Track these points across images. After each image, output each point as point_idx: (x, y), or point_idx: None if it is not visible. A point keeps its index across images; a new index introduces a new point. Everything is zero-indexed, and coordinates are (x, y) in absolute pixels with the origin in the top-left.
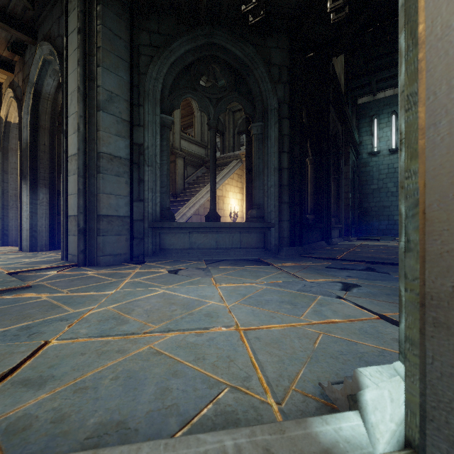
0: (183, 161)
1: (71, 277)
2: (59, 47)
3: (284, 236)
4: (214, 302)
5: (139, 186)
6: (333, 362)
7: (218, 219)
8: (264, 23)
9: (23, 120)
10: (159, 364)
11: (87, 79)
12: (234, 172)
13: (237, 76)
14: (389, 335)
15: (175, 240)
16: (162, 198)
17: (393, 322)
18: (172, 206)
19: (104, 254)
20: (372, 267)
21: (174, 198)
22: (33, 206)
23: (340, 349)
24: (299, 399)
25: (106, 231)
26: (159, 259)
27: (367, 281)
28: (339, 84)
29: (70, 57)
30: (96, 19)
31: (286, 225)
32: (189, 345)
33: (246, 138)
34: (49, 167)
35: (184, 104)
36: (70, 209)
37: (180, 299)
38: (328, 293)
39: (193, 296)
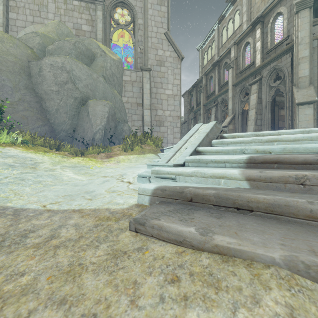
0: None
1: None
2: None
3: None
4: None
5: None
6: None
7: None
8: None
9: None
10: None
11: None
12: None
13: None
14: None
15: None
16: None
17: None
18: None
19: None
20: None
21: None
22: None
23: None
24: None
25: None
26: None
27: None
28: None
29: None
30: None
31: None
32: None
33: None
34: None
35: None
36: None
37: None
38: None
39: None
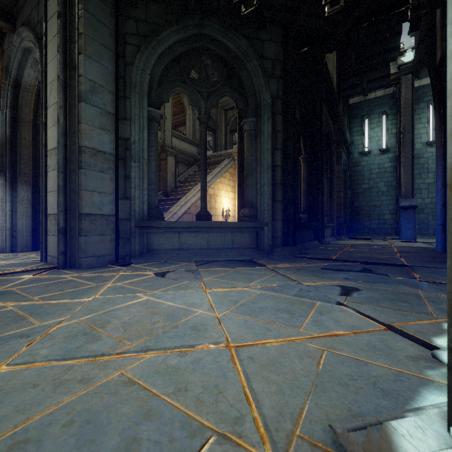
0: (174, 159)
1: (47, 282)
2: (39, 34)
3: (277, 236)
4: (202, 311)
5: (125, 183)
6: (343, 392)
7: (209, 218)
8: (257, 14)
9: (1, 112)
10: (129, 400)
11: (68, 67)
12: (226, 170)
13: (229, 70)
14: (401, 352)
15: (164, 240)
16: (150, 196)
17: (403, 334)
18: (163, 204)
19: (86, 255)
20: (368, 268)
21: (165, 197)
22: (13, 204)
23: (348, 372)
24: (306, 451)
25: (88, 231)
26: (146, 261)
27: (366, 284)
28: (332, 82)
29: (50, 44)
30: (78, 3)
31: (280, 225)
32: (169, 370)
33: (238, 135)
34: (30, 162)
35: (176, 101)
36: (50, 207)
37: (164, 308)
38: (326, 298)
39: (179, 303)
